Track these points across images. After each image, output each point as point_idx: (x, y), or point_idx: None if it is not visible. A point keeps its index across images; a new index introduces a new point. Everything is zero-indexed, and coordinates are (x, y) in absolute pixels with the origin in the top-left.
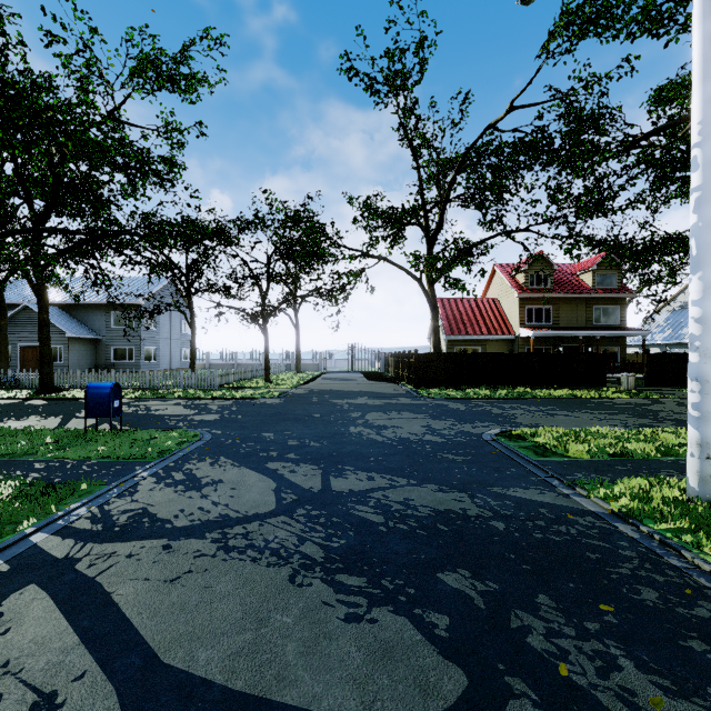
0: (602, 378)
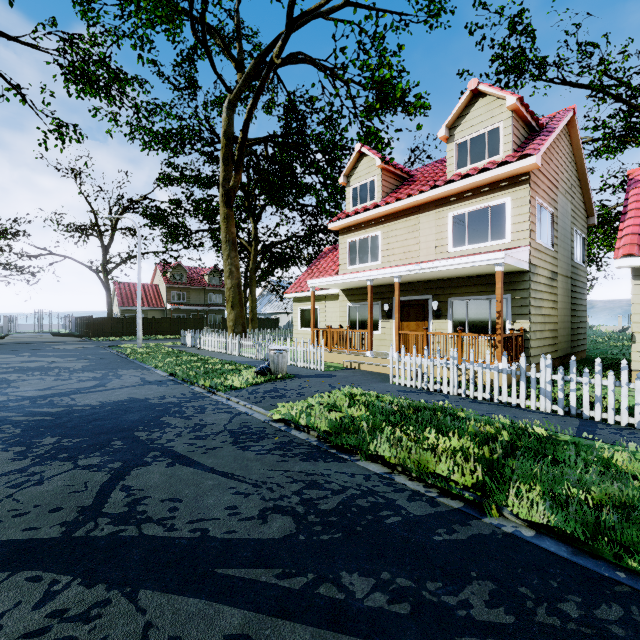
0: (202, 330)
